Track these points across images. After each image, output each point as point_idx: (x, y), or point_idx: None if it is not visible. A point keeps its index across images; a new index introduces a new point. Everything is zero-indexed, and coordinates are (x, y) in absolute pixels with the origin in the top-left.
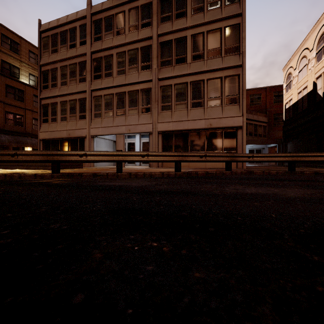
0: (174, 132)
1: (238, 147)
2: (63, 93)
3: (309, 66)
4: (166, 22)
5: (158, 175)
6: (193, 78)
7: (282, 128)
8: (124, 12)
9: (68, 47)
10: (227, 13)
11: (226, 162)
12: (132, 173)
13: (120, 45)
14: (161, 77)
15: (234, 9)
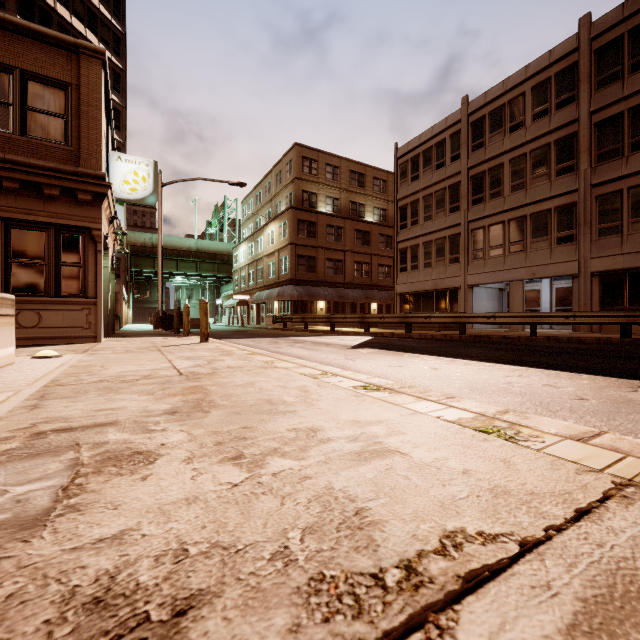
0: (627, 271)
1: None
2: (427, 232)
3: None
4: (608, 85)
5: (590, 341)
6: None
7: None
8: (523, 95)
9: (434, 169)
10: None
11: None
12: (552, 337)
13: (516, 146)
14: (598, 181)
15: None
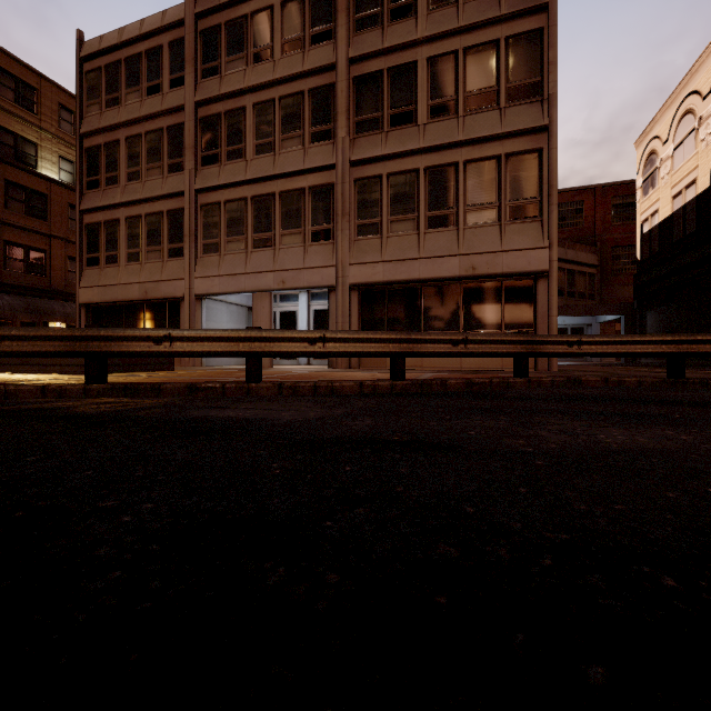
0: (387, 286)
1: (538, 321)
2: (132, 199)
3: (700, 132)
4: (368, 29)
5: (349, 388)
6: (431, 159)
7: (631, 279)
8: (271, 10)
9: (144, 93)
10: (512, 5)
11: (514, 356)
12: (286, 383)
13: (263, 85)
14: (357, 157)
15: None
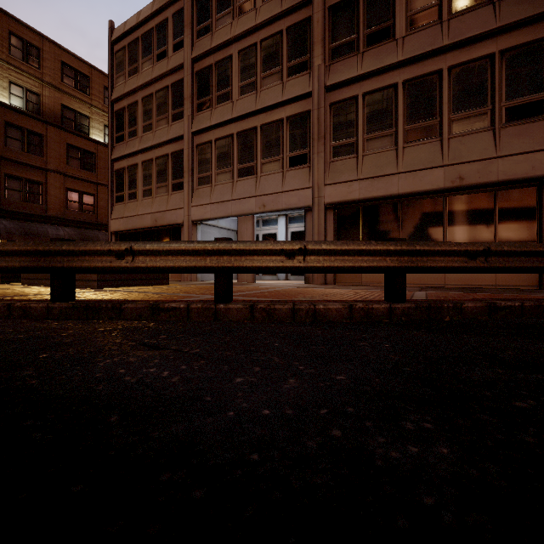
0: (363, 204)
1: None
2: (146, 146)
3: None
4: None
5: (335, 312)
6: (410, 71)
7: None
8: None
9: (155, 60)
10: None
11: None
12: (259, 305)
13: (246, 32)
14: (333, 82)
15: None
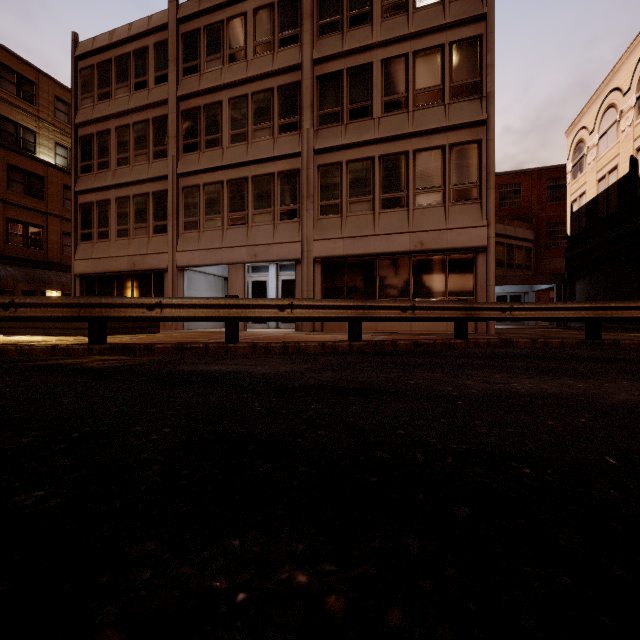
0: (346, 259)
1: (478, 290)
2: (122, 182)
3: (621, 124)
4: (330, 34)
5: (313, 348)
6: (385, 148)
7: (563, 252)
8: (244, 16)
9: (132, 89)
10: (455, 14)
11: (455, 320)
12: (260, 344)
13: (237, 82)
14: (320, 146)
15: (469, 7)
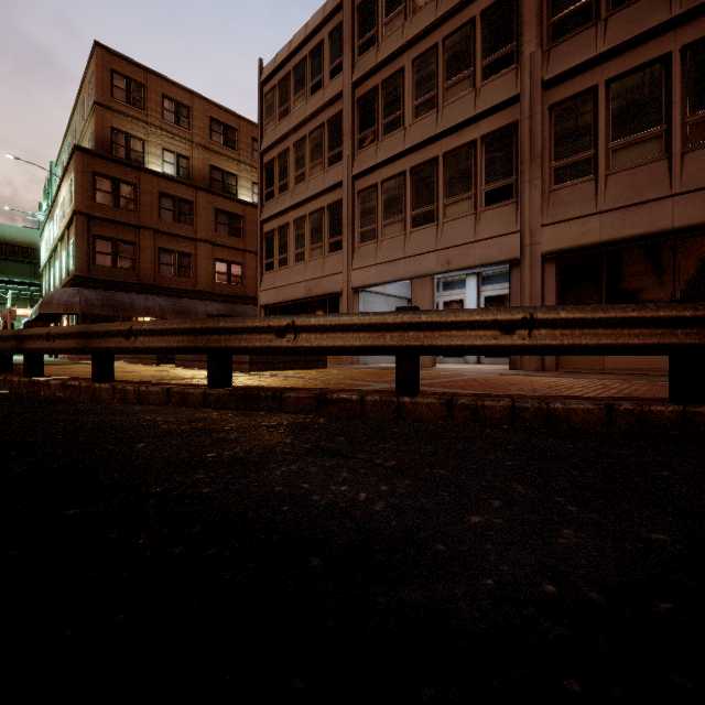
0: (605, 249)
1: None
2: (299, 201)
3: None
4: None
5: (582, 415)
6: (696, 28)
7: None
8: None
9: (308, 95)
10: None
11: None
12: (460, 400)
13: (423, 33)
14: (555, 73)
15: None
